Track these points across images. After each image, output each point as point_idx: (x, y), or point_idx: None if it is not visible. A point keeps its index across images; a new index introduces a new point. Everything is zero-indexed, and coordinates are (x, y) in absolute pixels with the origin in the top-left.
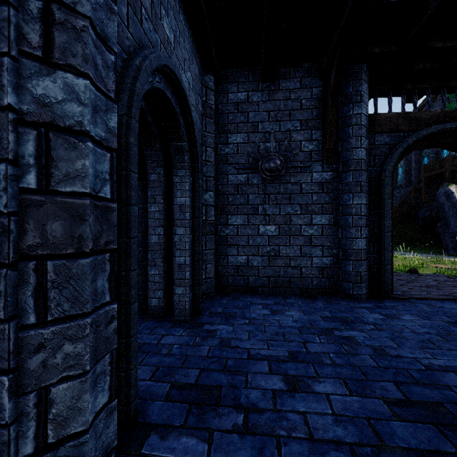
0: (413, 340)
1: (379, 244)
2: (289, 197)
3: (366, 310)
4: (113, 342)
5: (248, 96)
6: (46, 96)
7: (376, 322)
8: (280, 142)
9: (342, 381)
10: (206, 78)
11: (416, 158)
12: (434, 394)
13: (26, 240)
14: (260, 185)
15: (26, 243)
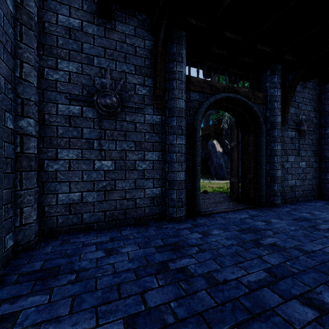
0: (228, 256)
1: (193, 175)
2: (125, 134)
3: (188, 230)
4: None
5: (83, 25)
6: None
7: (198, 242)
8: (117, 81)
9: None
10: None
11: None
12: (271, 328)
13: None
14: (95, 119)
15: None
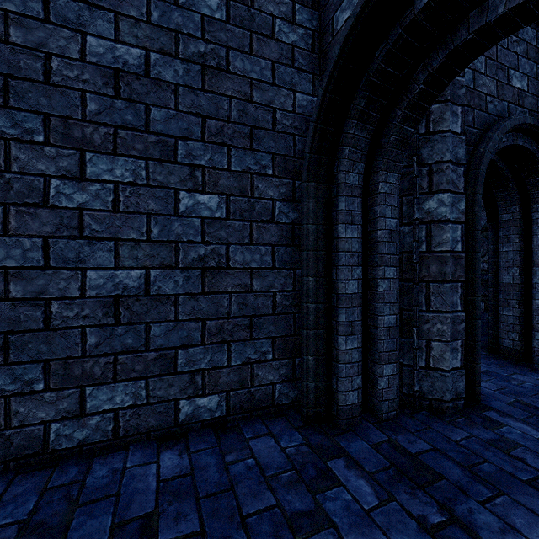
0: None
1: None
2: None
3: None
4: (463, 335)
5: None
6: (429, 208)
7: None
8: None
9: None
10: None
11: None
12: None
13: (422, 273)
14: None
15: (421, 275)
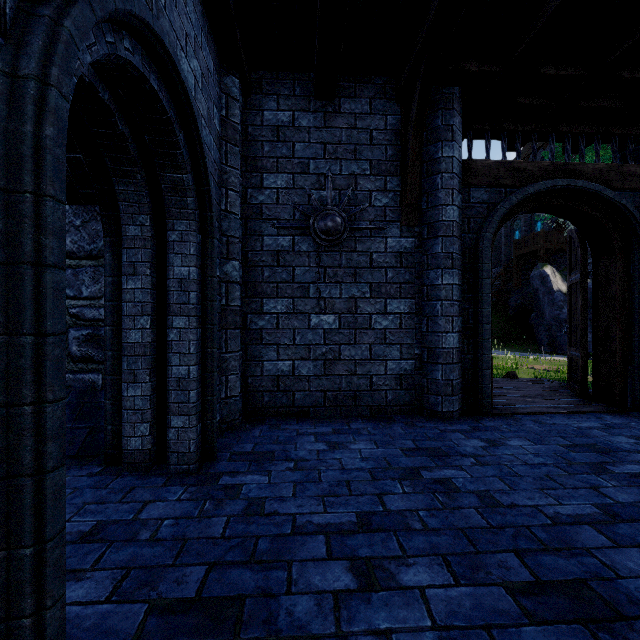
0: (529, 478)
1: (475, 341)
2: (354, 272)
3: (461, 434)
4: None
5: (294, 118)
6: None
7: (477, 452)
8: (342, 191)
9: (442, 560)
10: (226, 80)
11: (507, 231)
12: (572, 566)
13: None
14: (312, 253)
15: None
